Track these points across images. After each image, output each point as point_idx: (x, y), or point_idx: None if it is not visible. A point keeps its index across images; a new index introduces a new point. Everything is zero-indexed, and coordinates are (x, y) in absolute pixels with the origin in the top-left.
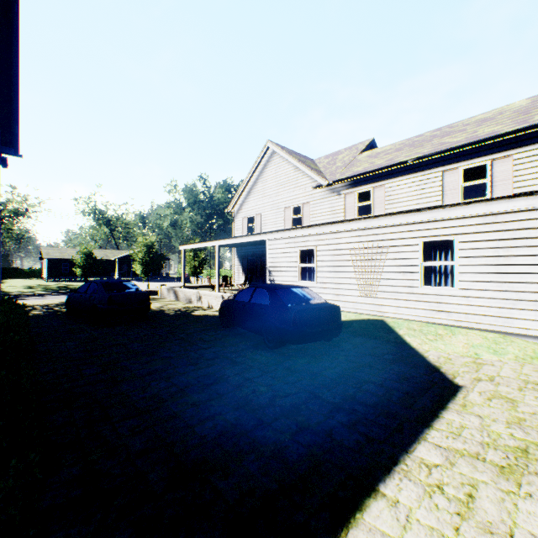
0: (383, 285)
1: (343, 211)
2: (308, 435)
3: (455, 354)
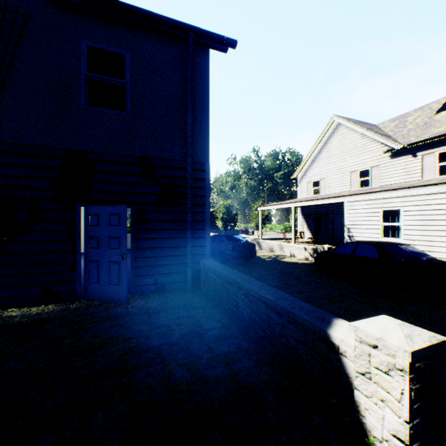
0: None
1: (419, 171)
2: None
3: None
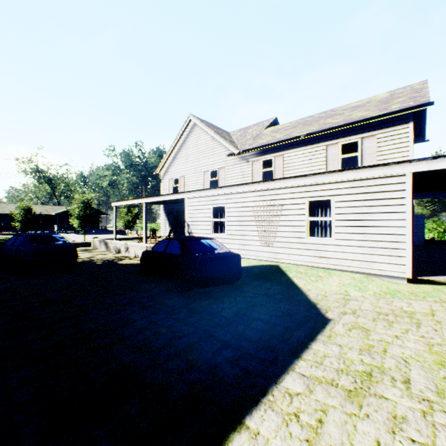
0: (279, 236)
1: (251, 175)
2: (193, 373)
3: (330, 292)
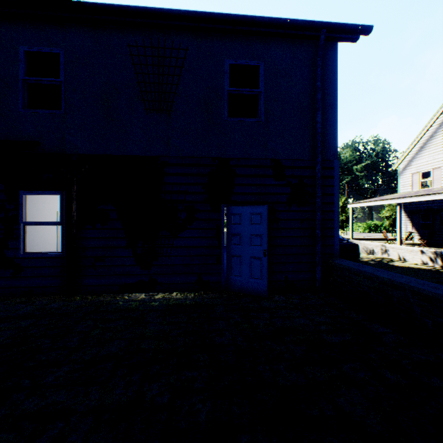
0: None
1: None
2: None
3: None
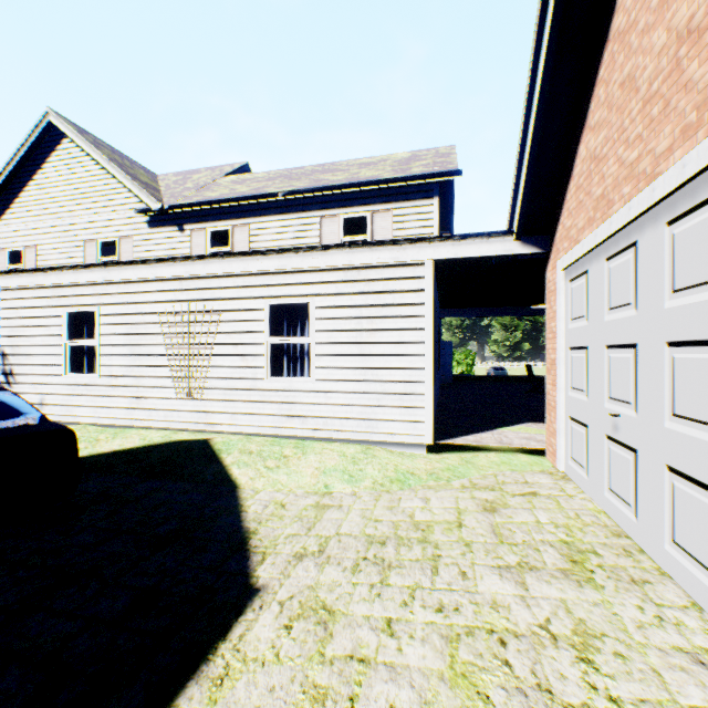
0: (214, 377)
1: None
2: None
3: (299, 490)
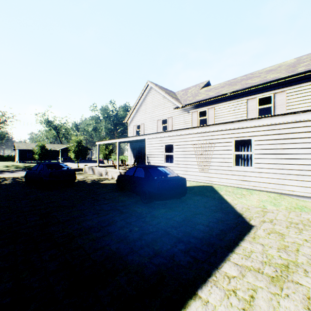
0: (212, 165)
1: (191, 122)
2: (159, 258)
3: (252, 206)
